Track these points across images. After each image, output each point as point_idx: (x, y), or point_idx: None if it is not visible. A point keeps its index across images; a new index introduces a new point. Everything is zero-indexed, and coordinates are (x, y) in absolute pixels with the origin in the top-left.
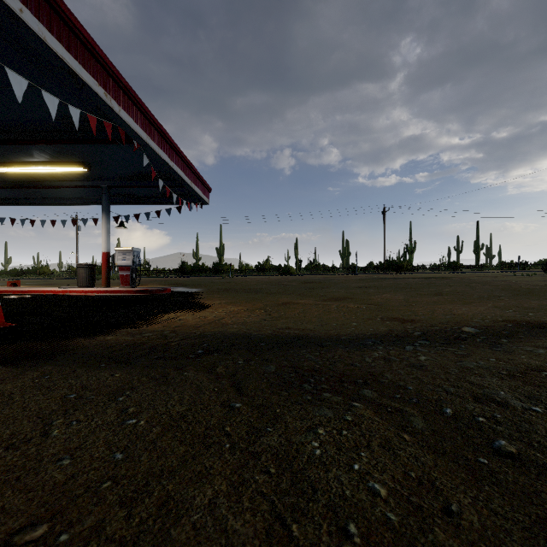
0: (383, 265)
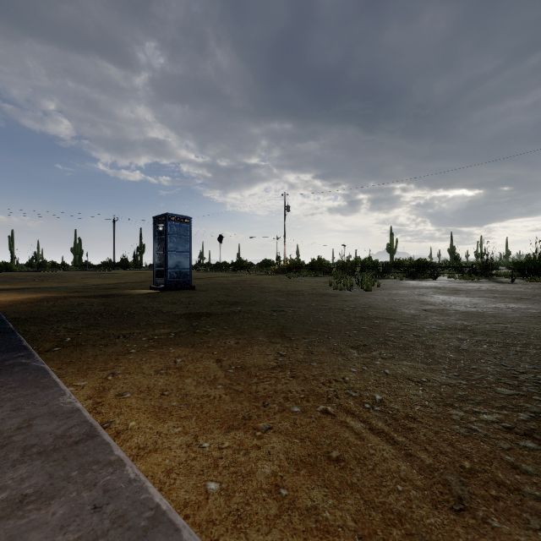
0: (113, 263)
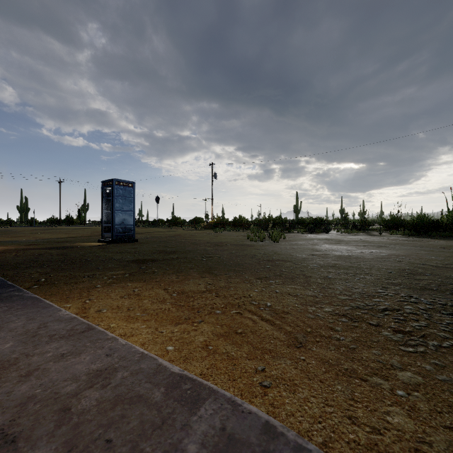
0: (59, 220)
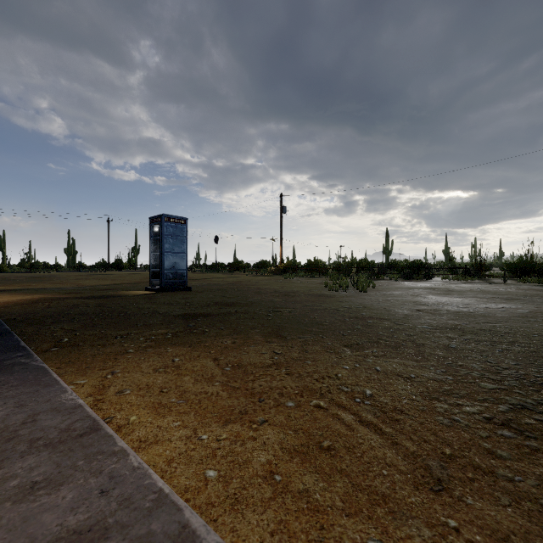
0: (108, 264)
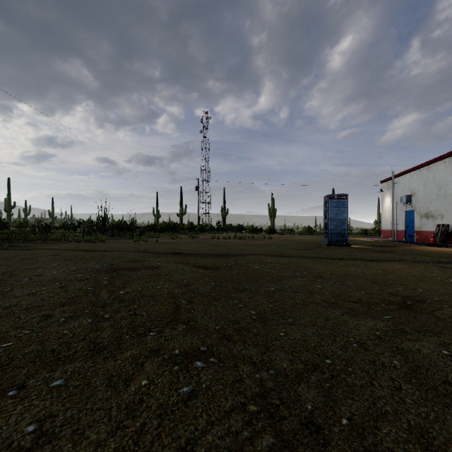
0: None
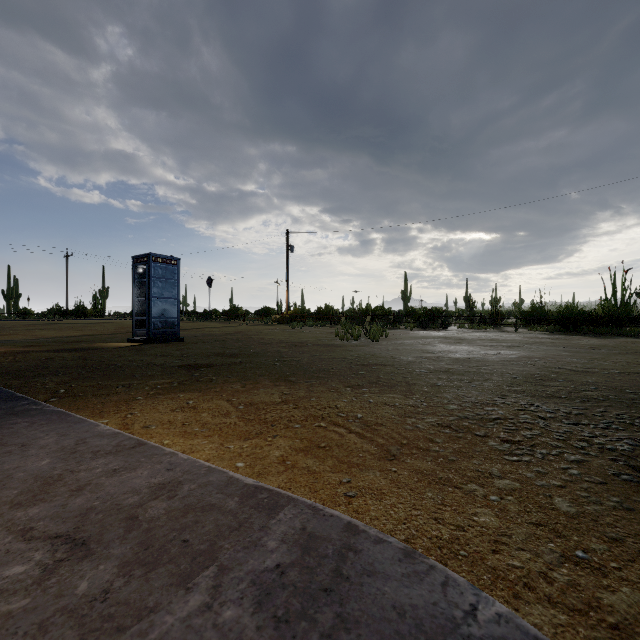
0: (66, 311)
